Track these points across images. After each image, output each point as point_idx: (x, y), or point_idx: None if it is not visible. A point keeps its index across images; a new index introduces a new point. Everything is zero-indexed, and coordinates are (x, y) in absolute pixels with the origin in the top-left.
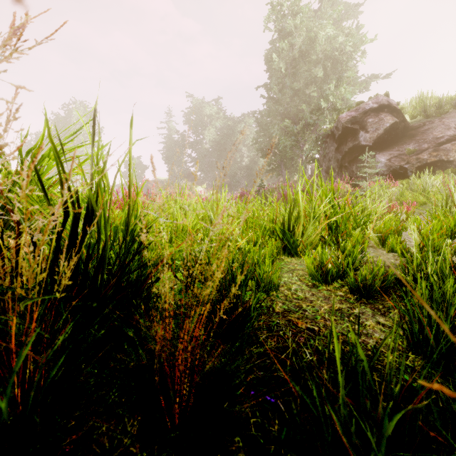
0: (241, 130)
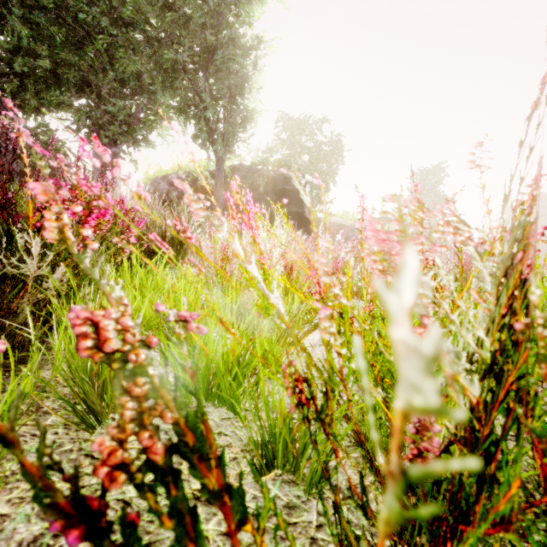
0: None
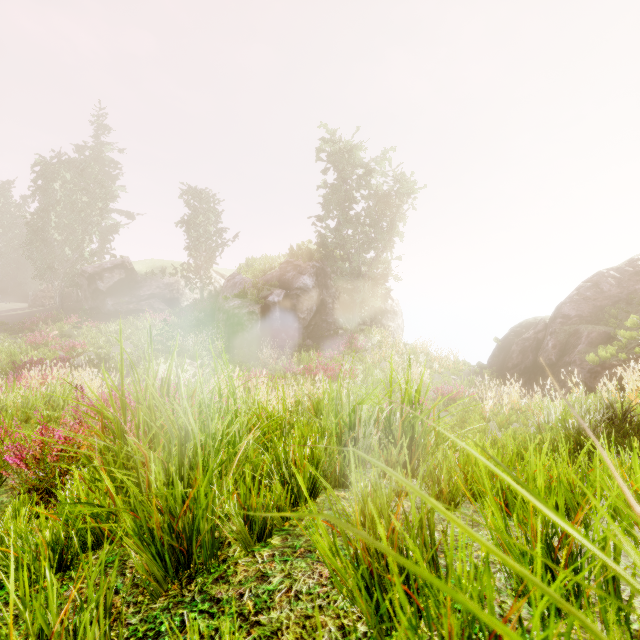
0: None
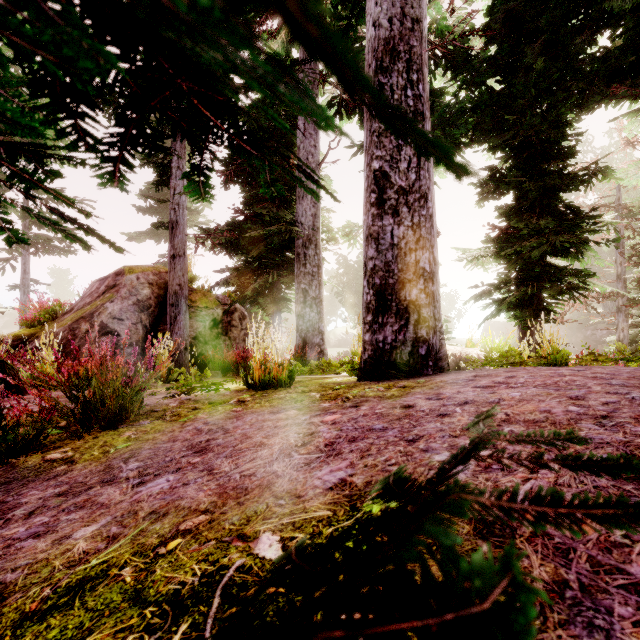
0: None
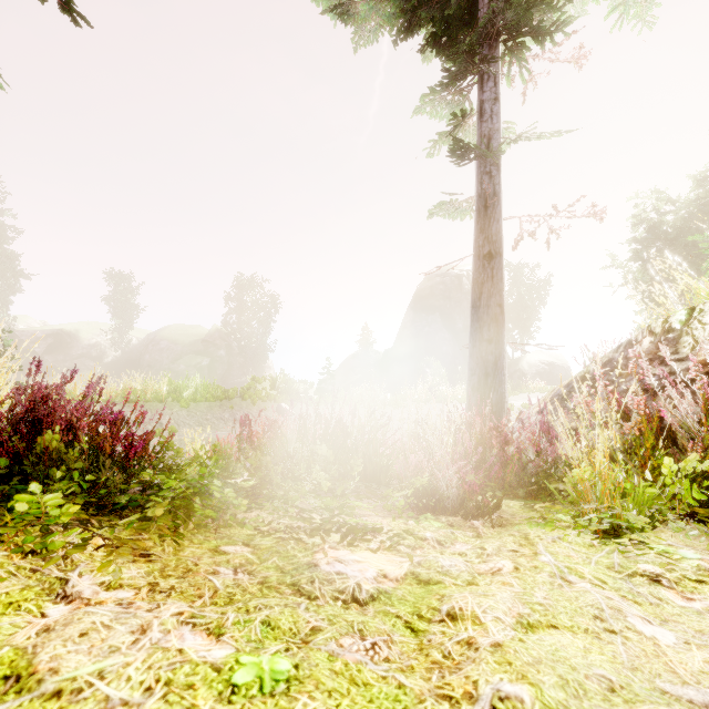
0: None
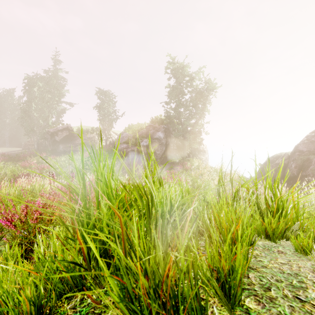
0: (5, 100)
